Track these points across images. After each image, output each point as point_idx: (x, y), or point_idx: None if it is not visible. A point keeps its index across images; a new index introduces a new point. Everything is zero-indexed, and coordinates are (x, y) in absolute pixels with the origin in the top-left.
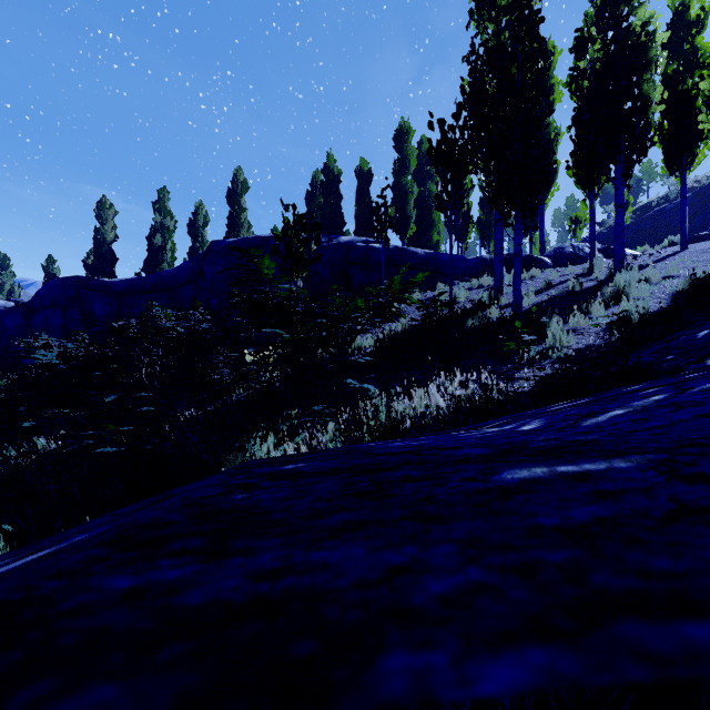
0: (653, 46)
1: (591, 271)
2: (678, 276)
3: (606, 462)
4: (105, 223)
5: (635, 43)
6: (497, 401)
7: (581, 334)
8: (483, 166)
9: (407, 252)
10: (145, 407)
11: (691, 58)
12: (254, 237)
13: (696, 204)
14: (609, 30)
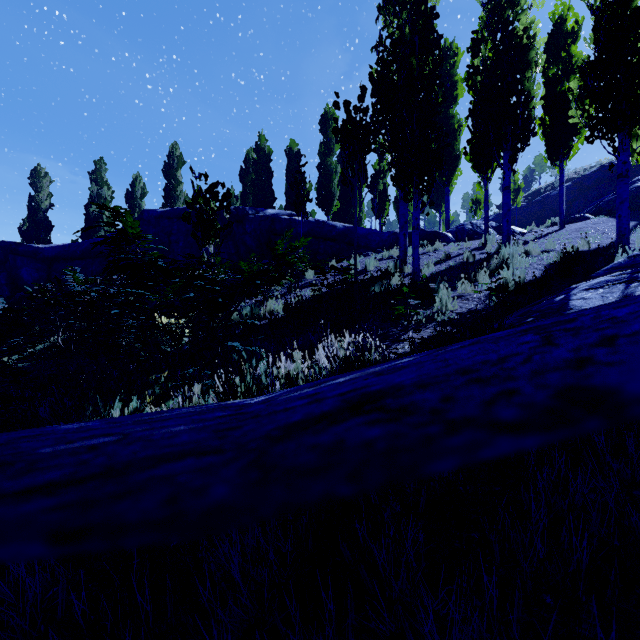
0: (534, 48)
1: (485, 245)
2: (554, 250)
3: None
4: (40, 191)
5: (518, 45)
6: (368, 361)
7: (467, 299)
8: (388, 147)
9: (327, 225)
10: None
11: (568, 64)
12: (185, 208)
13: (574, 191)
14: (497, 32)
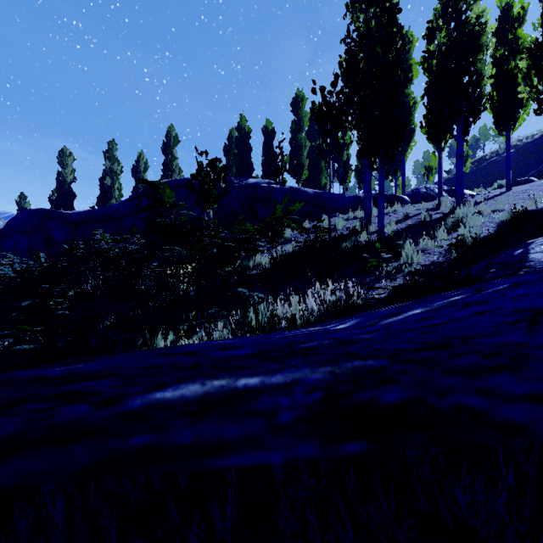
0: (485, 33)
1: (439, 206)
2: (503, 210)
3: (309, 371)
4: (66, 167)
5: (471, 31)
6: (356, 305)
7: (428, 253)
8: (355, 124)
9: (300, 191)
10: (61, 311)
11: (514, 45)
12: (181, 179)
13: (518, 157)
14: (452, 21)
